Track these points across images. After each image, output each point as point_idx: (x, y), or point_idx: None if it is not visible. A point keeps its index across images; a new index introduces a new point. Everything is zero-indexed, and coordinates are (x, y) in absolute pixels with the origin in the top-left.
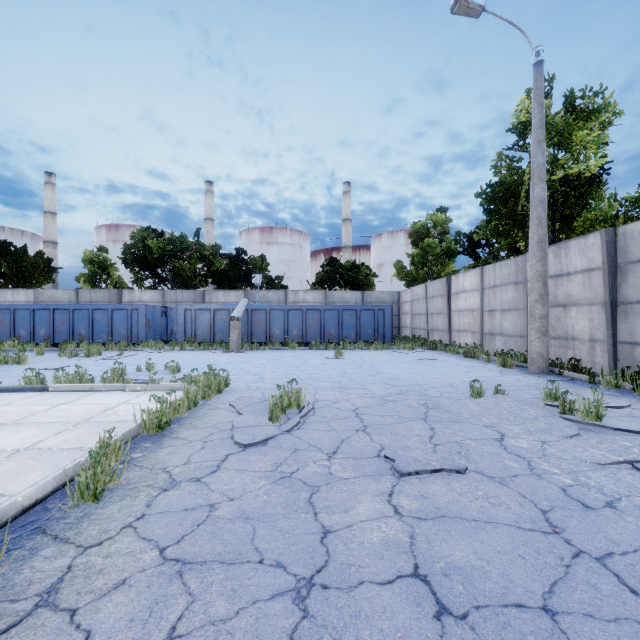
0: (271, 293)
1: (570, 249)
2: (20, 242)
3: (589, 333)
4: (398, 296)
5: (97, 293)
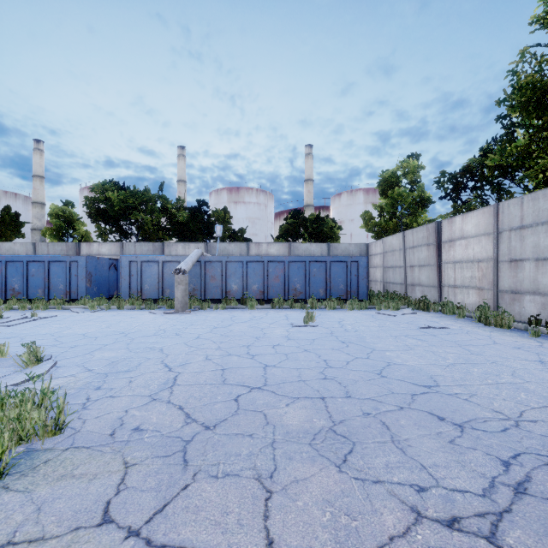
0: (232, 245)
1: None
2: (14, 204)
3: None
4: (366, 248)
5: (54, 246)
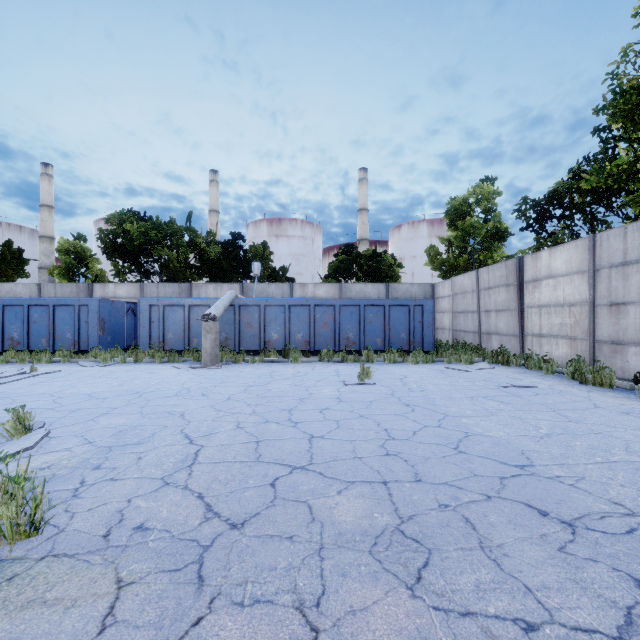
0: (273, 286)
1: None
2: (18, 238)
3: None
4: (432, 290)
5: (63, 287)
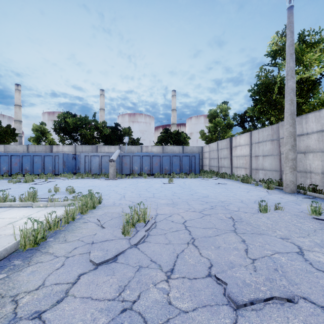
0: (133, 147)
1: (309, 119)
2: (2, 121)
3: (321, 169)
4: (201, 149)
5: (38, 147)
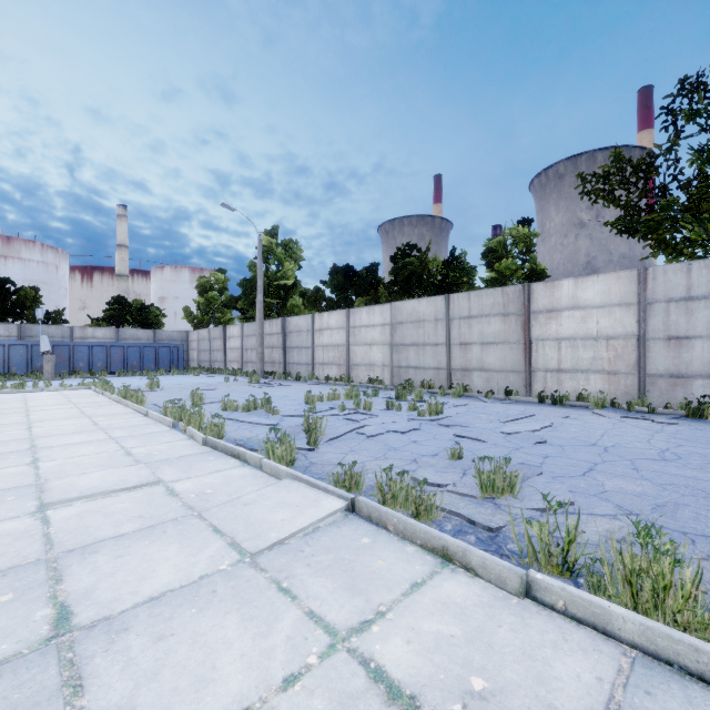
0: (53, 328)
1: (273, 323)
2: None
3: (279, 360)
4: (187, 335)
5: None
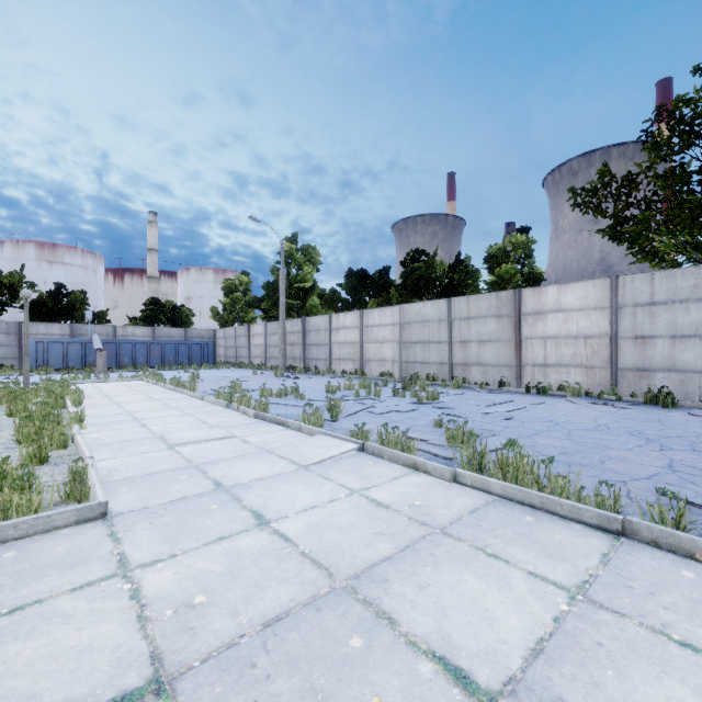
0: (99, 327)
1: (294, 323)
2: None
3: (299, 356)
4: (214, 333)
5: None
